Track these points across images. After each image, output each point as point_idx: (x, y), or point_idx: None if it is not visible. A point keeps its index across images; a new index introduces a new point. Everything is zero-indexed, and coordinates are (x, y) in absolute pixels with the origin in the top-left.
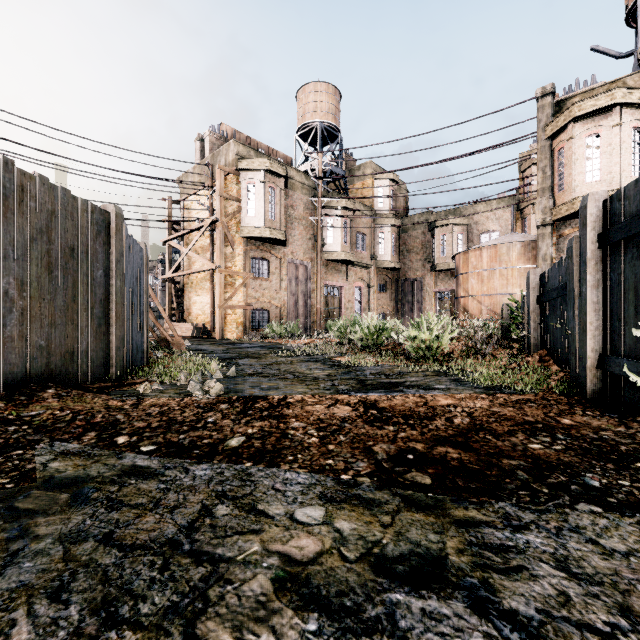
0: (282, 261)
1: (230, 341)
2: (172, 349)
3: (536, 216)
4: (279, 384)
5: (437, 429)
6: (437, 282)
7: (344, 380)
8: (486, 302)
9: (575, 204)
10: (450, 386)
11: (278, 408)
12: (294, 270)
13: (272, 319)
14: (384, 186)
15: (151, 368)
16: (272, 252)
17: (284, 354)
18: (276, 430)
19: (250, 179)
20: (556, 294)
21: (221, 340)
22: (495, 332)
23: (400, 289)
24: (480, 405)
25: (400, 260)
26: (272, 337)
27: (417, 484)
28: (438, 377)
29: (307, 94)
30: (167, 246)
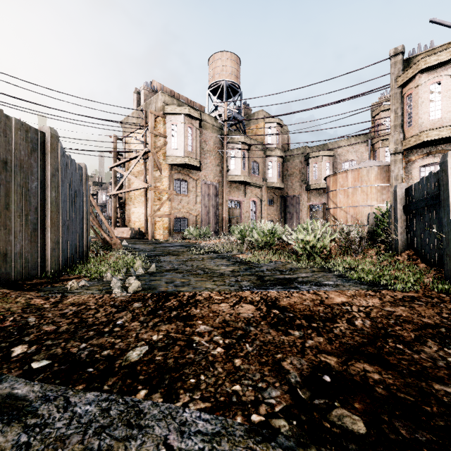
0: (197, 182)
1: (158, 241)
2: (112, 248)
3: (390, 146)
4: (190, 280)
5: (343, 335)
6: (310, 198)
7: (246, 276)
8: (351, 212)
9: (421, 136)
10: (337, 282)
11: (187, 307)
12: (206, 189)
13: (190, 225)
14: (272, 127)
15: (86, 265)
16: (190, 175)
17: (197, 252)
18: (181, 336)
19: (173, 121)
20: (425, 203)
21: (151, 240)
22: (364, 235)
23: (283, 203)
24: (372, 303)
25: (283, 182)
26: (190, 238)
27: (349, 434)
28: (324, 273)
29: (216, 60)
30: (113, 171)
